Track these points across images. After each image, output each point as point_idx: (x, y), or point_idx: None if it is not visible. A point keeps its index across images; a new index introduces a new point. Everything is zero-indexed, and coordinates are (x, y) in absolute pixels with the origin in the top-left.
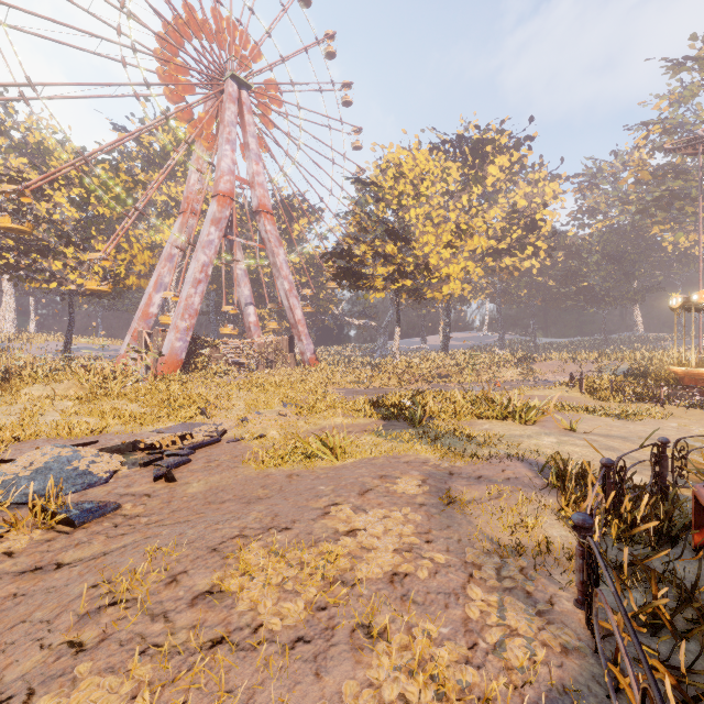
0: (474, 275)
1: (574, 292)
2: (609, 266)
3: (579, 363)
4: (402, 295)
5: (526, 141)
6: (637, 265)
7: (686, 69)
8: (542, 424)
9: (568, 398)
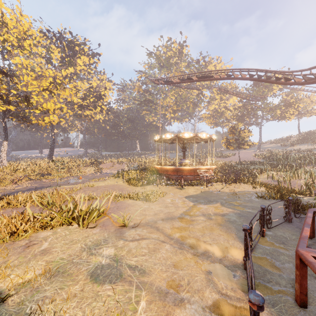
0: (67, 114)
1: (117, 132)
2: (130, 124)
3: (120, 163)
4: (12, 119)
5: (97, 55)
6: (138, 125)
7: (152, 57)
8: (103, 220)
9: (117, 186)
